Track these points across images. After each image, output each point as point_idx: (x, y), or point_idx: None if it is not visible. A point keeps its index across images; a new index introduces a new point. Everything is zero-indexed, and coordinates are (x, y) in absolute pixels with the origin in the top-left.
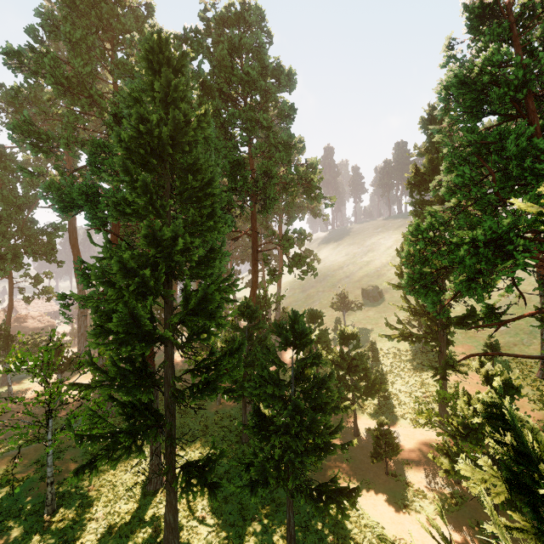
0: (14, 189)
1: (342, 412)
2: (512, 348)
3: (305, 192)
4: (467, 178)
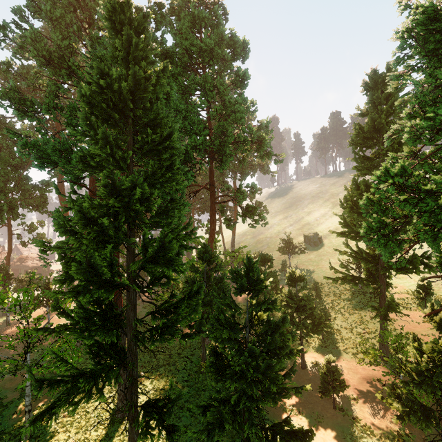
0: (11, 152)
1: (295, 355)
2: (441, 289)
3: (257, 150)
4: (438, 119)
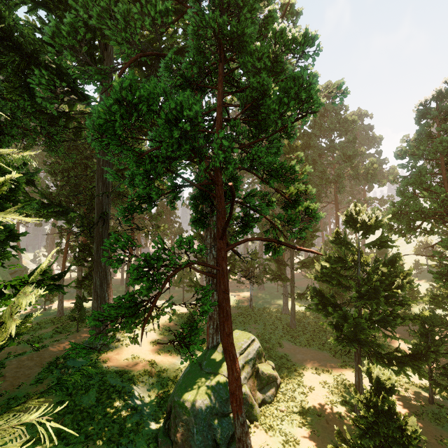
0: None
1: None
2: None
3: (364, 179)
4: (398, 190)
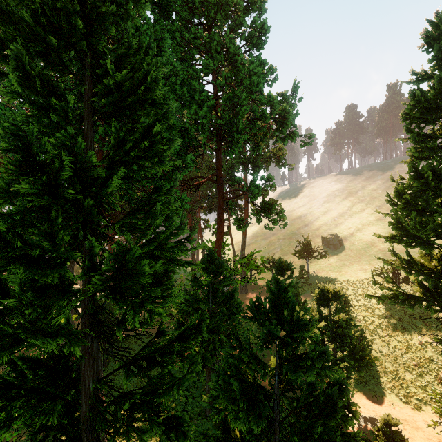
0: None
1: None
2: None
3: (278, 128)
4: None
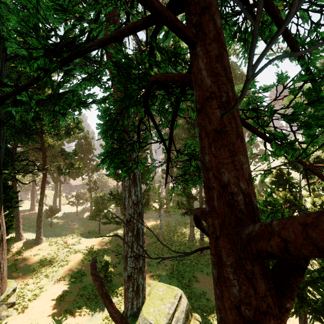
0: None
1: None
2: None
3: None
4: None
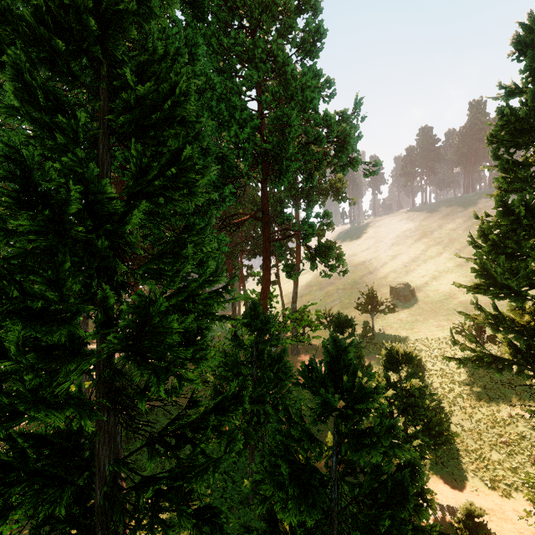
0: None
1: None
2: None
3: (337, 154)
4: None
